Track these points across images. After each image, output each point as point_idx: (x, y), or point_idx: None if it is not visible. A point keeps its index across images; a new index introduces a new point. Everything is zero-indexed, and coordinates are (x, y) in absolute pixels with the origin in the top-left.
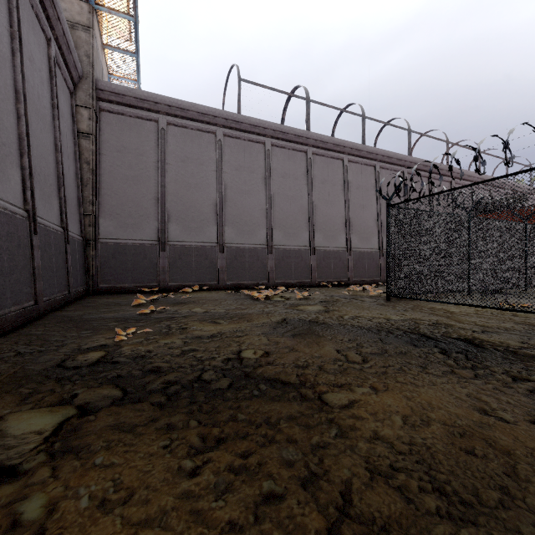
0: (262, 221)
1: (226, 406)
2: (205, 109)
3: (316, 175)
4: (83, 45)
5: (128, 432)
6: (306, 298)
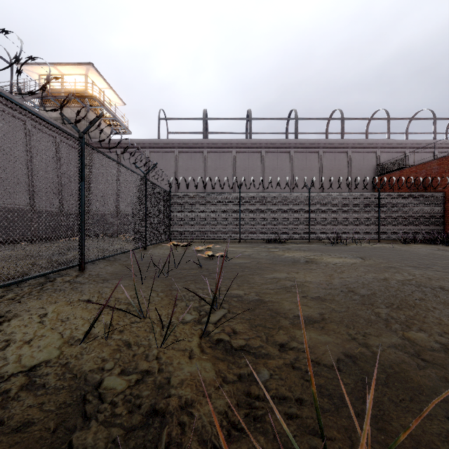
0: None
1: None
2: (138, 141)
3: (210, 165)
4: (83, 126)
5: None
6: None
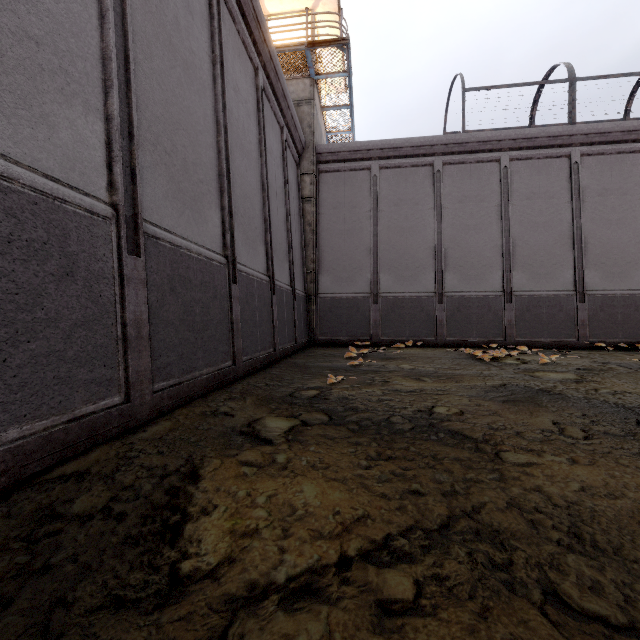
0: (496, 261)
1: (403, 440)
2: (420, 140)
3: (587, 185)
4: (306, 118)
5: (330, 439)
6: (555, 363)
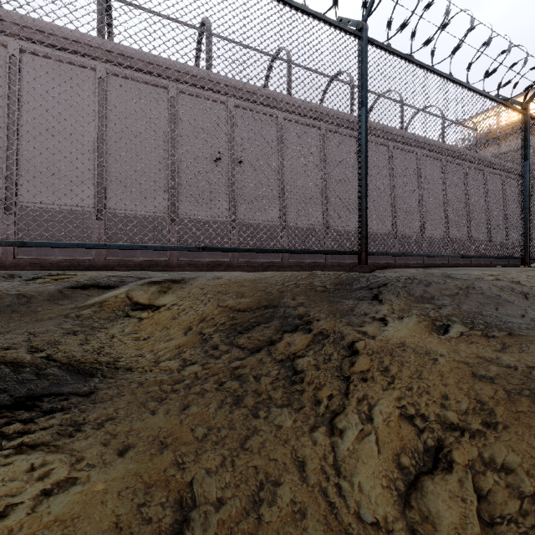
0: None
1: None
2: None
3: None
4: None
5: None
6: None
